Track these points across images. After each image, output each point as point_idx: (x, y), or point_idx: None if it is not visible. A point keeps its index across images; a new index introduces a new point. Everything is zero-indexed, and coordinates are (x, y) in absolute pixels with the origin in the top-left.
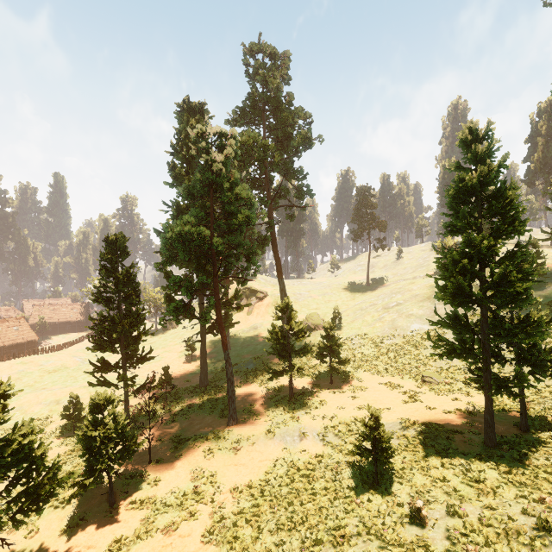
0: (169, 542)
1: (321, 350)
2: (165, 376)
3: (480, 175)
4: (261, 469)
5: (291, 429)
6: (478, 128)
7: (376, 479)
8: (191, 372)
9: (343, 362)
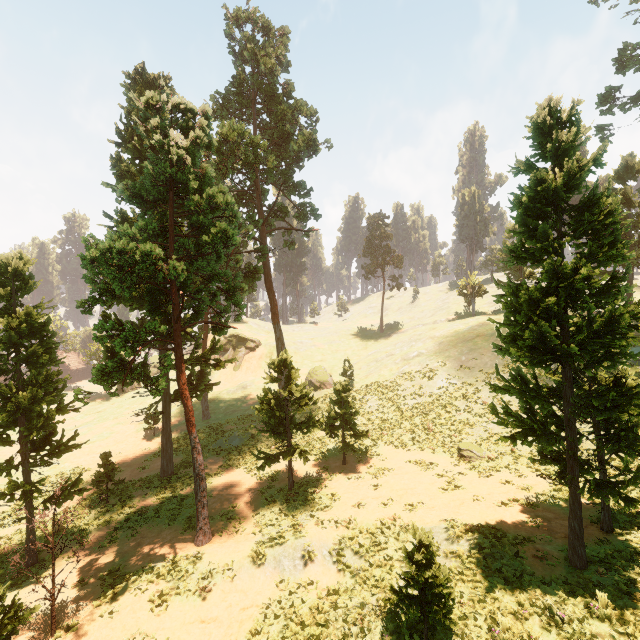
0: None
1: (331, 421)
2: (105, 467)
3: (567, 174)
4: (244, 626)
5: (290, 548)
6: (560, 109)
7: None
8: (151, 453)
9: (360, 435)
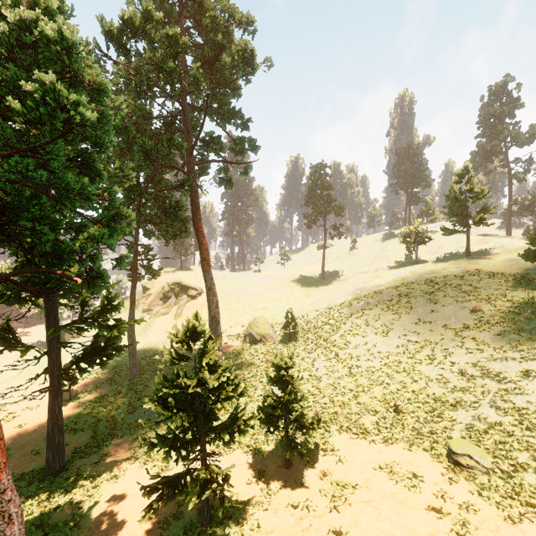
0: None
1: (268, 410)
2: None
3: None
4: None
5: None
6: None
7: None
8: None
9: (309, 427)
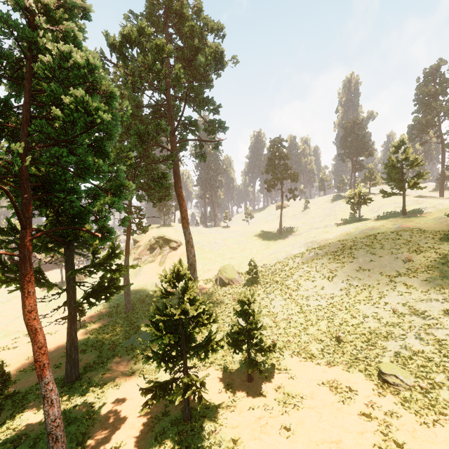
0: None
1: (234, 335)
2: None
3: None
4: None
5: None
6: None
7: None
8: None
9: (267, 350)
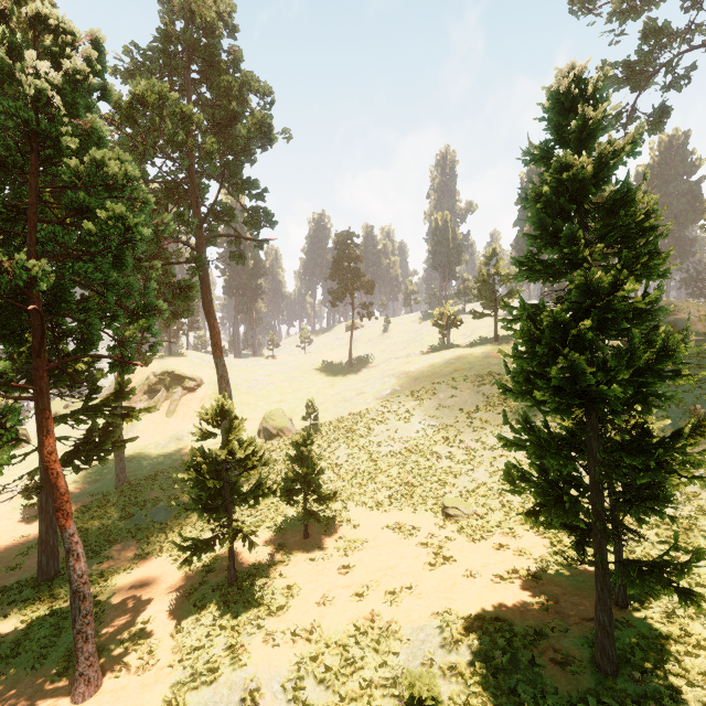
0: None
1: (288, 484)
2: None
3: (597, 161)
4: None
5: (224, 688)
6: (584, 79)
7: None
8: (29, 543)
9: (326, 499)
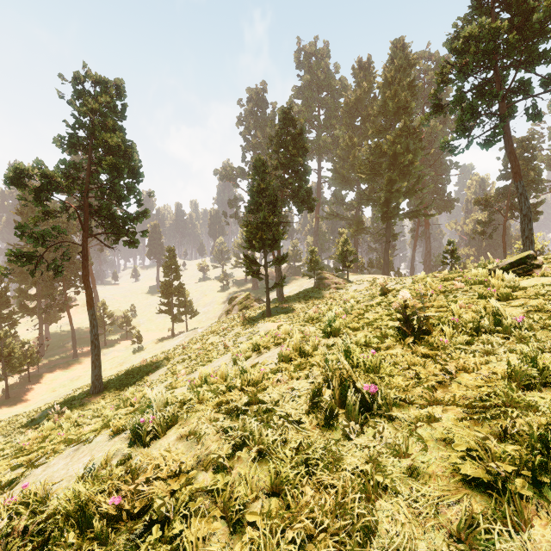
0: (66, 378)
1: (121, 323)
2: None
3: (170, 263)
4: None
5: (107, 351)
6: (171, 249)
7: (138, 349)
8: None
9: (133, 328)
